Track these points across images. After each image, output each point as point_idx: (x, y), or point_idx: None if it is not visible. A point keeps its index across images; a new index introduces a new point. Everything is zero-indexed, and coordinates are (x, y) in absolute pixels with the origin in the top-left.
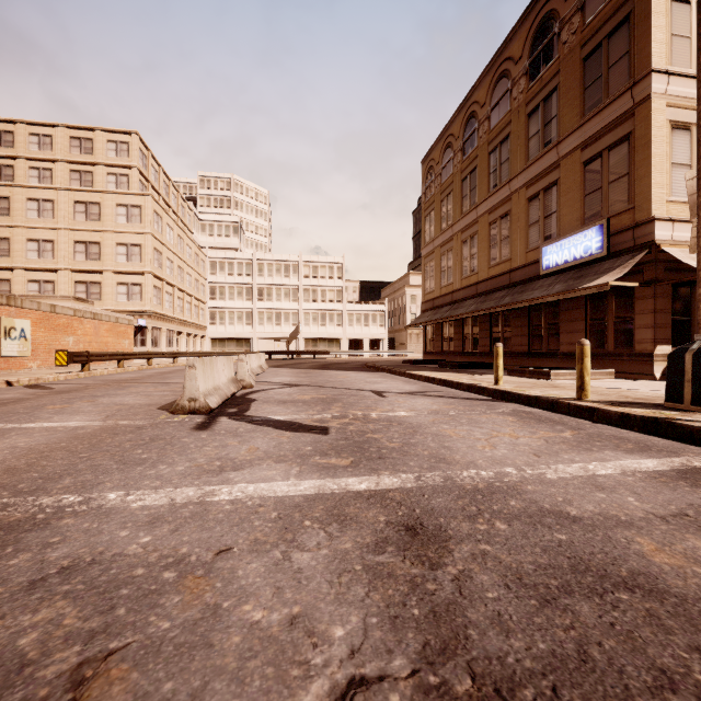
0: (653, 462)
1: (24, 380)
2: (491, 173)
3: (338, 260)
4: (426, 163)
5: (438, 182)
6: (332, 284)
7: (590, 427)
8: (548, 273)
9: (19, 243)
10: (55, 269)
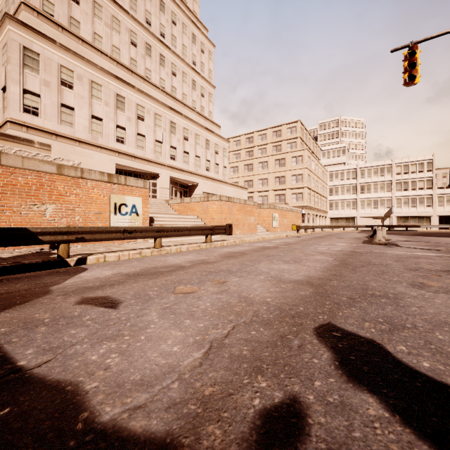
0: None
1: (288, 235)
2: None
3: (428, 157)
4: None
5: None
6: (421, 176)
7: None
8: None
9: (255, 181)
10: (268, 190)
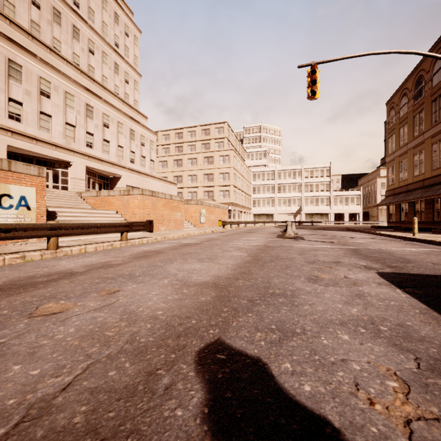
0: (430, 250)
1: (214, 230)
2: (433, 113)
3: (327, 165)
4: (389, 105)
5: (397, 117)
6: (322, 180)
7: (430, 246)
8: None
9: (185, 177)
10: (197, 187)
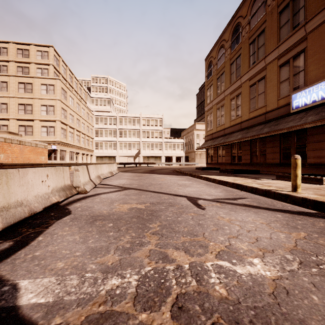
0: None
1: None
2: (251, 56)
3: (160, 116)
4: (208, 60)
5: (215, 68)
6: (157, 128)
7: None
8: (297, 111)
9: None
10: (8, 119)
